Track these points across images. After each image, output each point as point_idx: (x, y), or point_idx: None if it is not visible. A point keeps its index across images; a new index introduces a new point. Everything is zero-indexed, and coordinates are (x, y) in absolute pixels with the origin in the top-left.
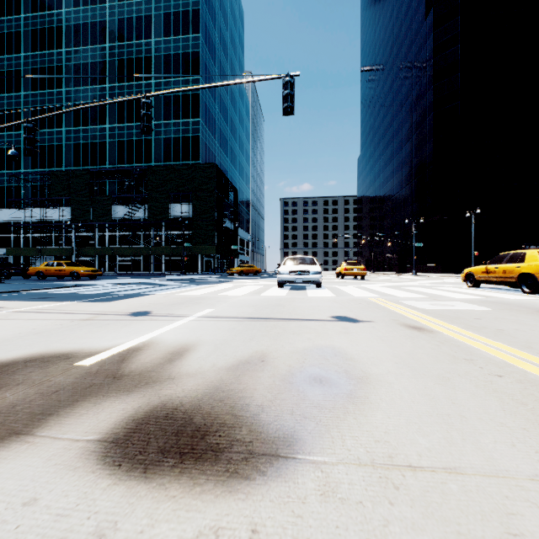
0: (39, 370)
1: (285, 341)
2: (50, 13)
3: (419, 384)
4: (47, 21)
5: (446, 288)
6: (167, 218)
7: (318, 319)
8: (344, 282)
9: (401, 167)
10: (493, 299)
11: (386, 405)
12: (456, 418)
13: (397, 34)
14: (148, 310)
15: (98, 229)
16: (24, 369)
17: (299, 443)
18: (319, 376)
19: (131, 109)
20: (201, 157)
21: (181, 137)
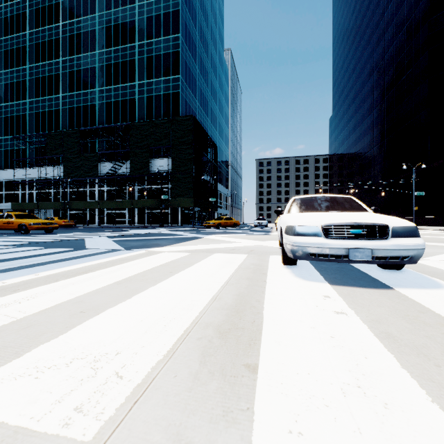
0: None
1: None
2: None
3: None
4: None
5: None
6: (147, 172)
7: None
8: None
9: (383, 117)
10: None
11: None
12: None
13: None
14: None
15: (89, 185)
16: None
17: None
18: None
19: (117, 72)
20: (181, 113)
21: (162, 95)
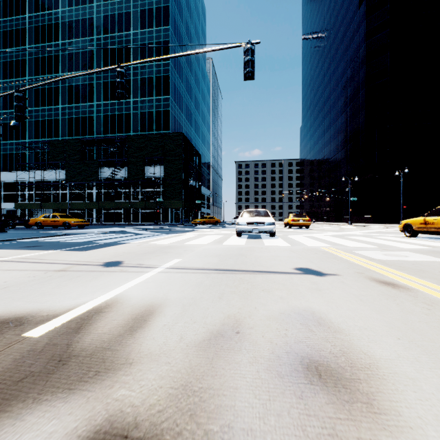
0: None
1: (256, 301)
2: (49, 12)
3: None
4: (47, 19)
5: (387, 237)
6: (142, 178)
7: (283, 272)
8: (293, 231)
9: (337, 134)
10: (439, 249)
11: (437, 434)
12: None
13: (333, 22)
14: (120, 260)
15: (87, 187)
16: None
17: None
18: (313, 363)
19: (114, 89)
20: (171, 128)
21: (154, 111)
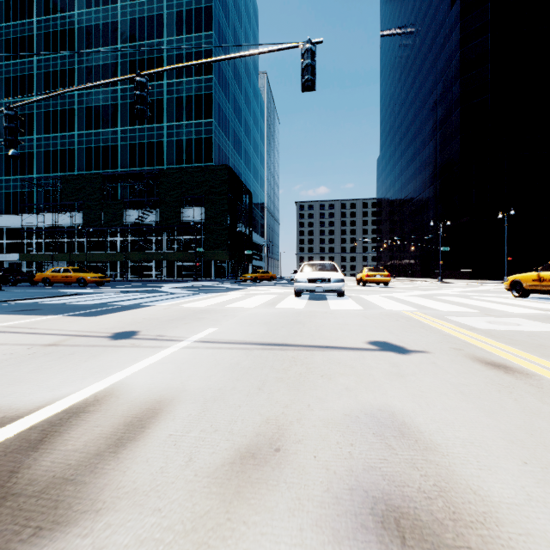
0: None
1: (311, 394)
2: (63, 15)
3: None
4: (59, 24)
5: (489, 298)
6: (179, 222)
7: (352, 347)
8: (367, 290)
9: (424, 166)
10: None
11: None
12: None
13: (419, 26)
14: (136, 329)
15: (109, 234)
16: None
17: None
18: (393, 512)
19: None
20: (214, 159)
21: (193, 139)
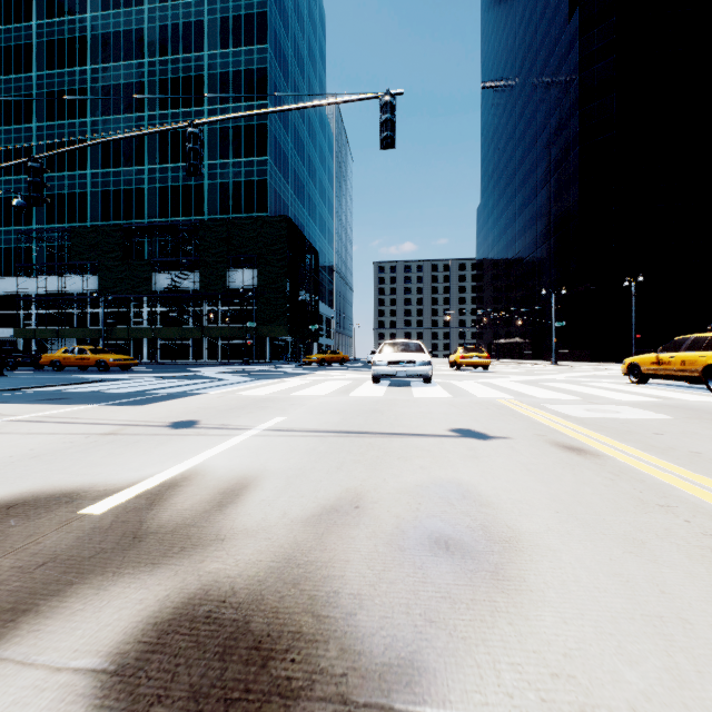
0: (24, 524)
1: (387, 471)
2: (71, 18)
3: (600, 553)
4: (67, 29)
5: (602, 384)
6: (224, 289)
7: (432, 434)
8: (461, 375)
9: (535, 220)
10: (670, 401)
11: (555, 595)
12: (676, 625)
13: (529, 42)
14: (195, 418)
15: (133, 303)
16: (3, 520)
17: (424, 679)
18: (444, 537)
19: (177, 145)
20: (270, 208)
21: (243, 182)
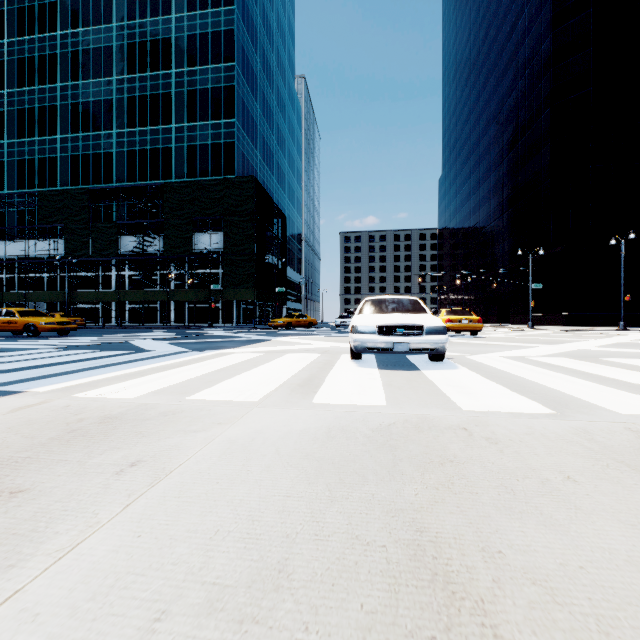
0: None
1: None
2: None
3: None
4: None
5: None
6: (189, 251)
7: None
8: (458, 343)
9: (501, 185)
10: None
11: None
12: None
13: (495, 10)
14: None
15: (102, 267)
16: None
17: None
18: None
19: (145, 109)
20: (237, 171)
21: (210, 144)
